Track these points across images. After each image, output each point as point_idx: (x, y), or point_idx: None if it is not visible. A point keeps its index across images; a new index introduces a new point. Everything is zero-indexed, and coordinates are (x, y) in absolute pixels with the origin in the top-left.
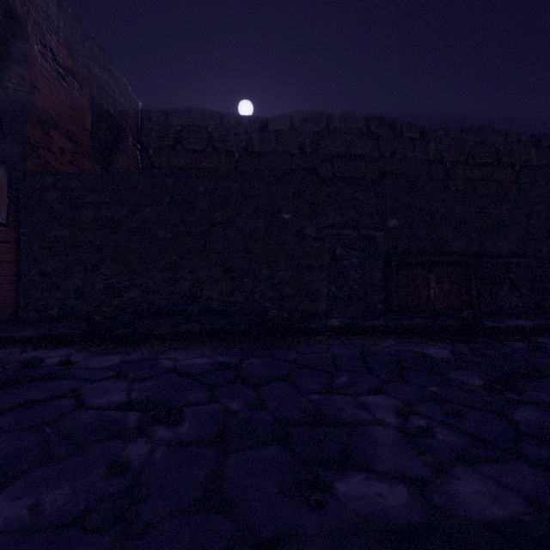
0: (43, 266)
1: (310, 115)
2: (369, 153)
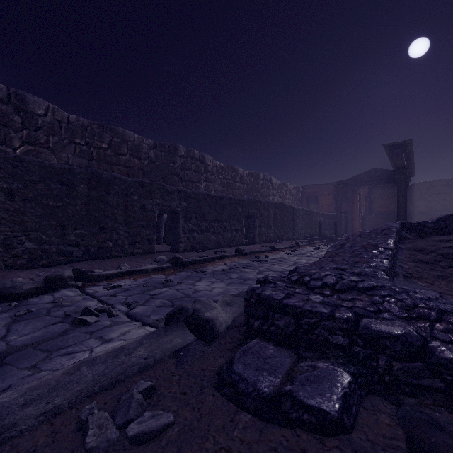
0: (365, 227)
1: (423, 183)
2: (447, 191)
